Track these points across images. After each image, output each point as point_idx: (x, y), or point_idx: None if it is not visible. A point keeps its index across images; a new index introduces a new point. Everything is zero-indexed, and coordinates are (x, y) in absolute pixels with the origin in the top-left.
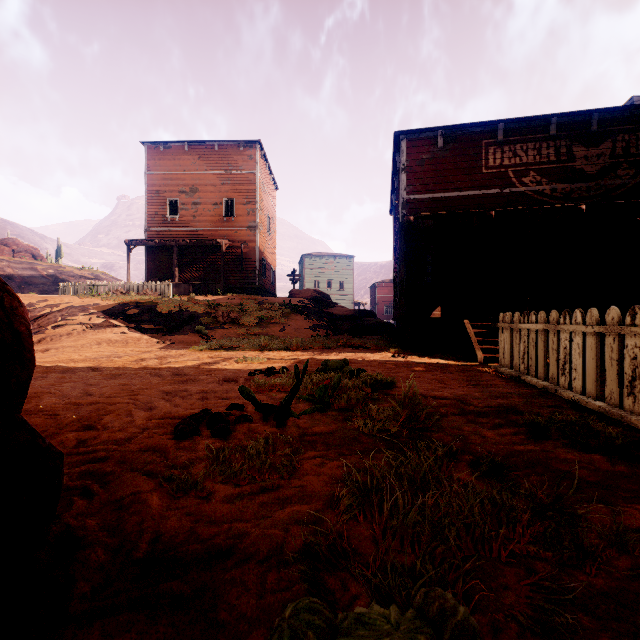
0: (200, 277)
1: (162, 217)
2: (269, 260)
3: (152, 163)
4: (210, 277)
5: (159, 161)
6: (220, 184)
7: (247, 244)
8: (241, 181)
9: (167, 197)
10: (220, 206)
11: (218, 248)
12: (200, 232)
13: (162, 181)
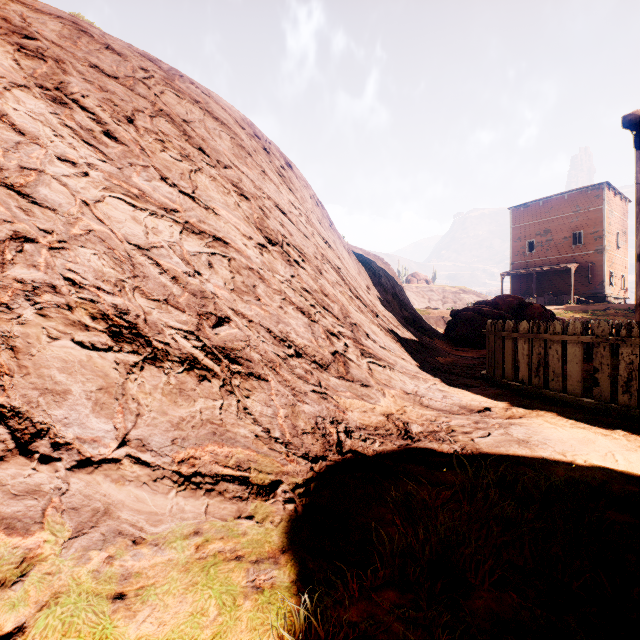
0: (551, 291)
1: (522, 254)
2: (618, 270)
3: (515, 220)
4: (560, 291)
5: (520, 217)
6: (568, 223)
7: (593, 264)
8: (588, 217)
9: (526, 240)
10: (568, 239)
11: (567, 269)
12: (551, 260)
13: (522, 230)
